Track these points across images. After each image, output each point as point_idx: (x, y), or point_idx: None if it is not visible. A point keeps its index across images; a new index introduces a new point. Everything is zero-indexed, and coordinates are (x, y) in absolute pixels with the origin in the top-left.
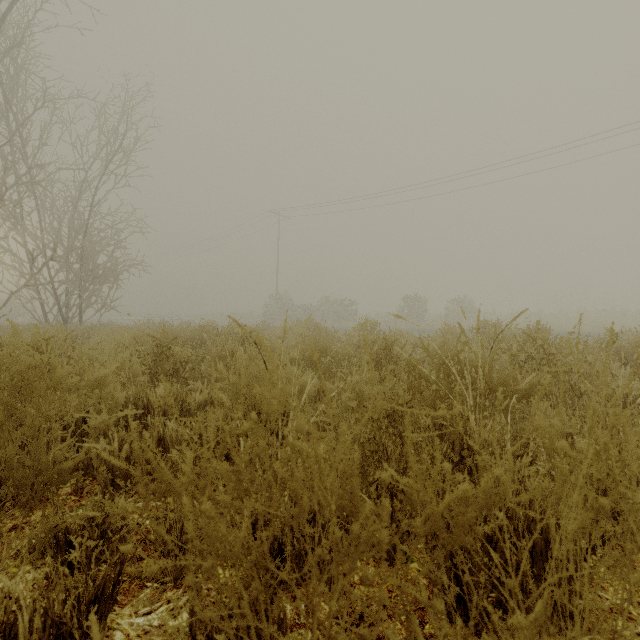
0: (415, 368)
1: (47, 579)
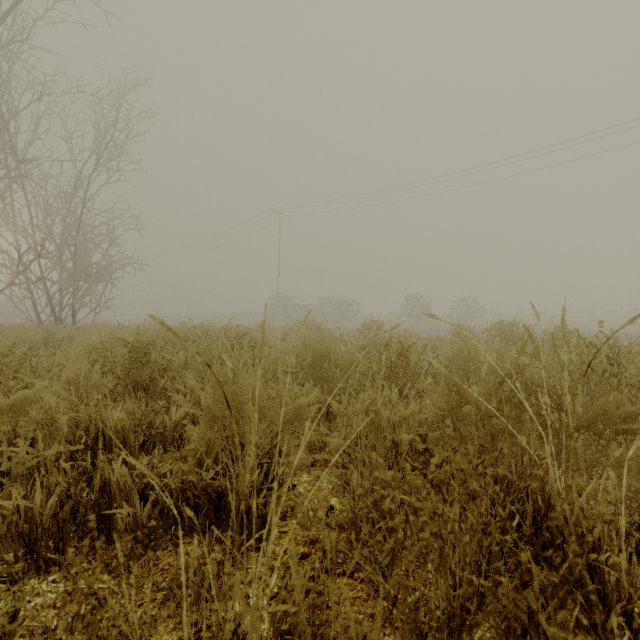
0: (458, 389)
1: None
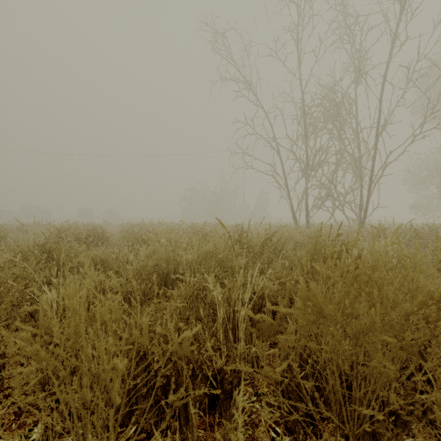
0: None
1: None
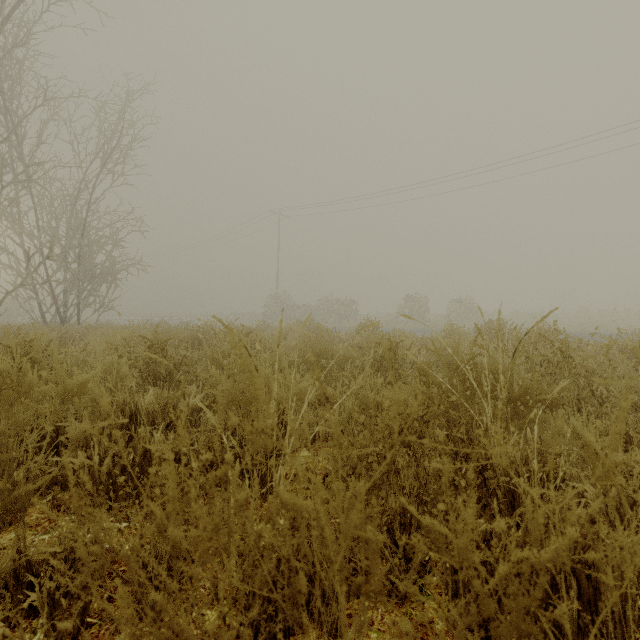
0: (426, 373)
1: (4, 622)
